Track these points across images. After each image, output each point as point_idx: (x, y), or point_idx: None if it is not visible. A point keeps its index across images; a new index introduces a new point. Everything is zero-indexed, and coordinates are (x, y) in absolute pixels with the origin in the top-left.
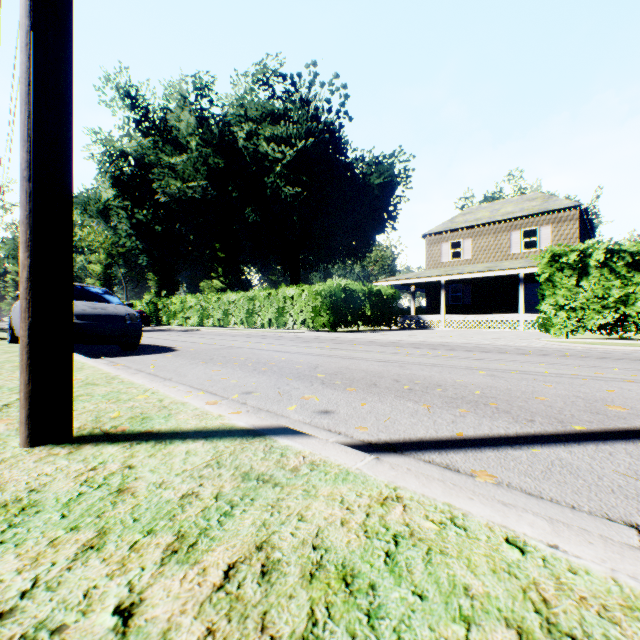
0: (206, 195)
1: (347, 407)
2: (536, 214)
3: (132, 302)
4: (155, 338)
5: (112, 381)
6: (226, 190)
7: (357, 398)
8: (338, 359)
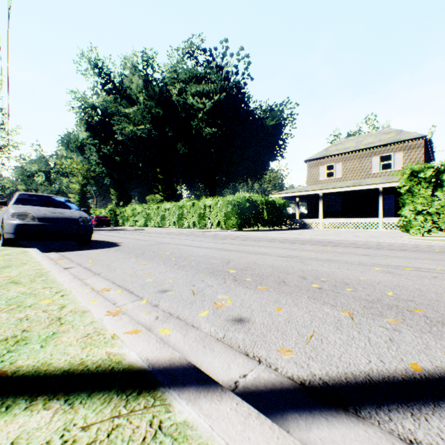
0: (150, 135)
1: (262, 313)
2: (391, 143)
3: (99, 210)
4: (109, 235)
5: (36, 279)
6: (164, 131)
7: (270, 300)
8: (246, 254)
